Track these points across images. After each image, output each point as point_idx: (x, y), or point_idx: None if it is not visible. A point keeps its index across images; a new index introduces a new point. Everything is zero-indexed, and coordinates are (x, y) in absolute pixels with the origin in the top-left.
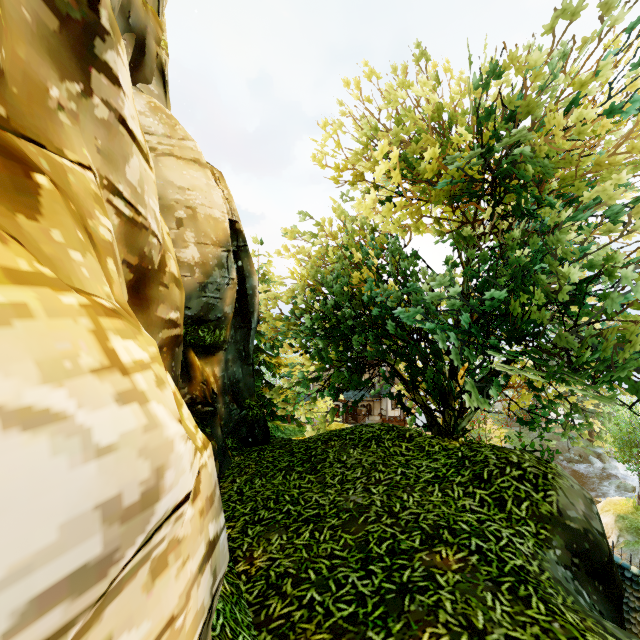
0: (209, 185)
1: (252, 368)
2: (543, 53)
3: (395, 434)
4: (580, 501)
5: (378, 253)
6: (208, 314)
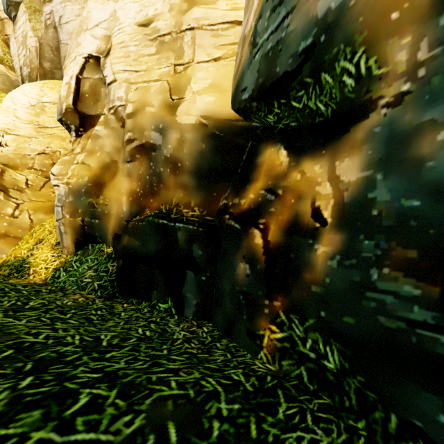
0: None
1: None
2: None
3: None
4: None
5: None
6: (274, 70)
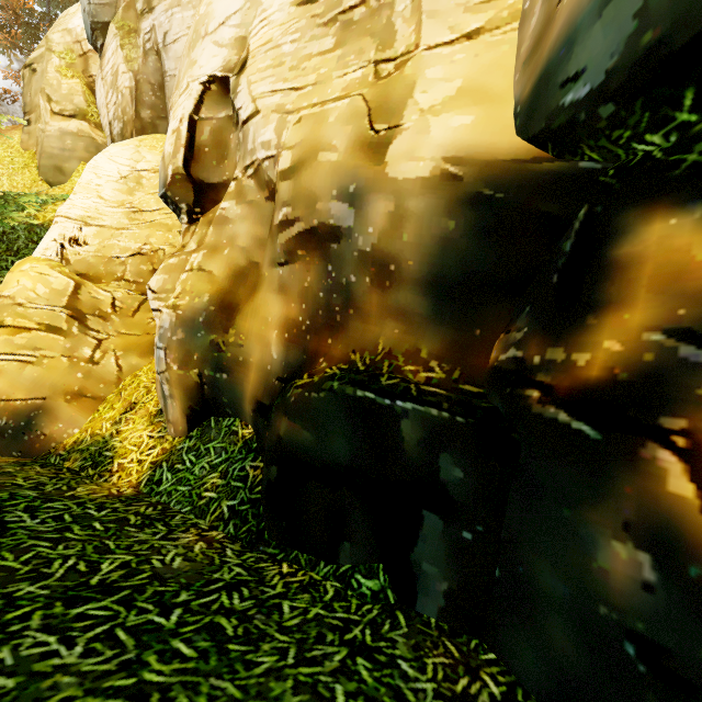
0: None
1: None
2: None
3: None
4: None
5: None
6: None
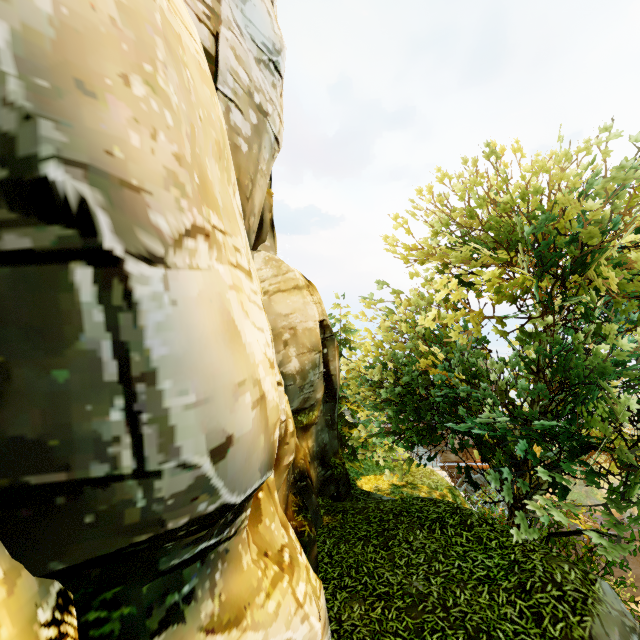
0: (305, 303)
1: (336, 430)
2: (599, 202)
3: (458, 519)
4: (616, 631)
5: (445, 350)
6: (305, 406)
